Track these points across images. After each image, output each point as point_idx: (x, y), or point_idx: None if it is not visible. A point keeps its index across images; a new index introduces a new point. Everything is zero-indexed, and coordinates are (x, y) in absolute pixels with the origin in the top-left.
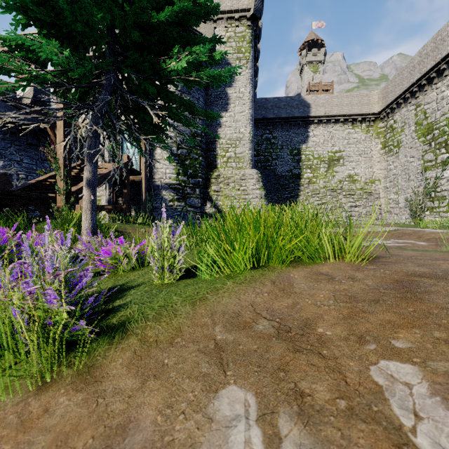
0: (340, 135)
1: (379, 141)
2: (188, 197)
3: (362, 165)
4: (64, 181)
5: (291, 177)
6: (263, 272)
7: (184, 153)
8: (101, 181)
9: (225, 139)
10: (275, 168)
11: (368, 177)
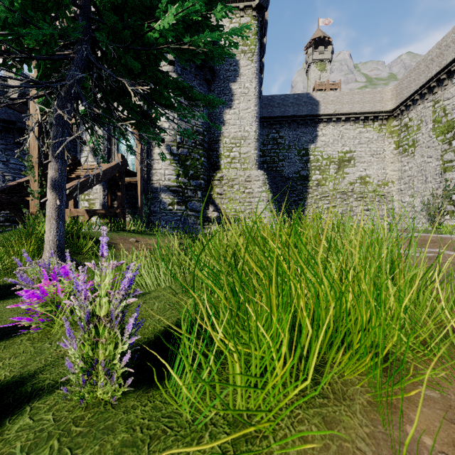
0: (351, 135)
1: (392, 140)
2: (189, 200)
3: (374, 166)
4: (39, 182)
5: (299, 178)
6: (325, 408)
7: (185, 153)
8: (90, 183)
9: (229, 138)
10: (282, 170)
11: (381, 178)
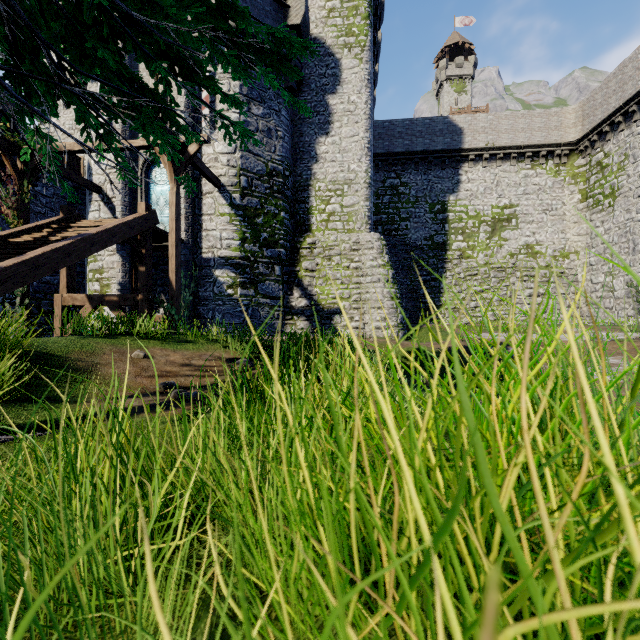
0: (512, 180)
1: (576, 188)
2: (260, 280)
3: (548, 228)
4: None
5: (431, 247)
6: None
7: (254, 205)
8: (82, 248)
9: (325, 182)
10: (405, 234)
11: (558, 247)
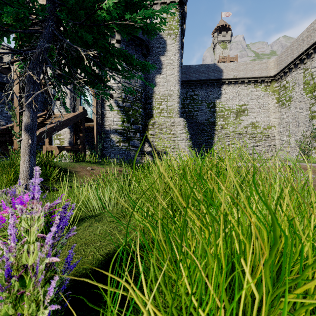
0: (245, 93)
1: (274, 97)
2: (131, 139)
3: (261, 115)
4: (20, 126)
5: (208, 124)
6: None
7: (128, 106)
8: (59, 127)
9: (159, 95)
10: (196, 117)
11: (266, 124)
